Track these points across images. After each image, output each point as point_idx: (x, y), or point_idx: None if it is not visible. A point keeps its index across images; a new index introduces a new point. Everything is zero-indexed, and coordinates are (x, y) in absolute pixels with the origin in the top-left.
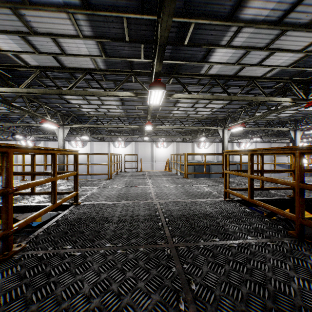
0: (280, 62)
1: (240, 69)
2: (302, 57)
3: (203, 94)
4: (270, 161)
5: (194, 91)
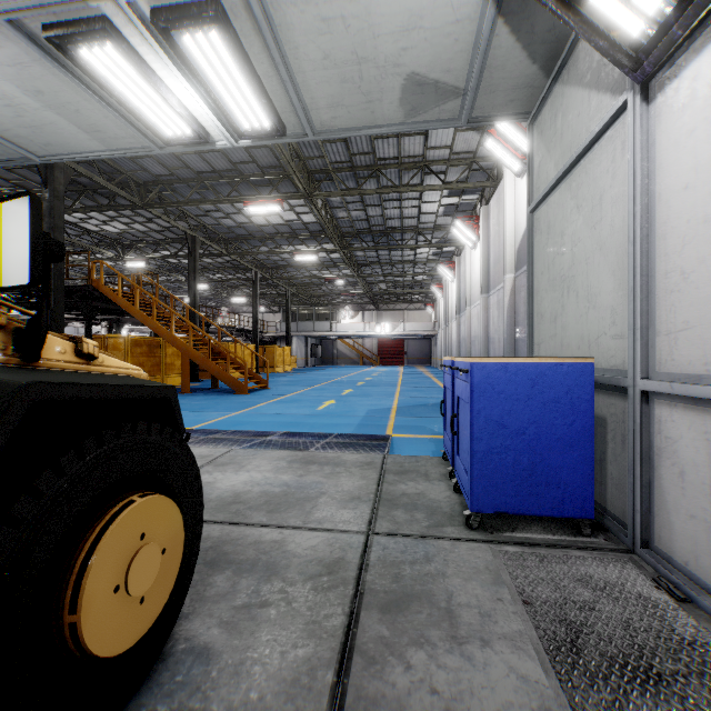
0: (109, 229)
1: (81, 223)
2: (122, 232)
3: None
4: (76, 333)
5: None
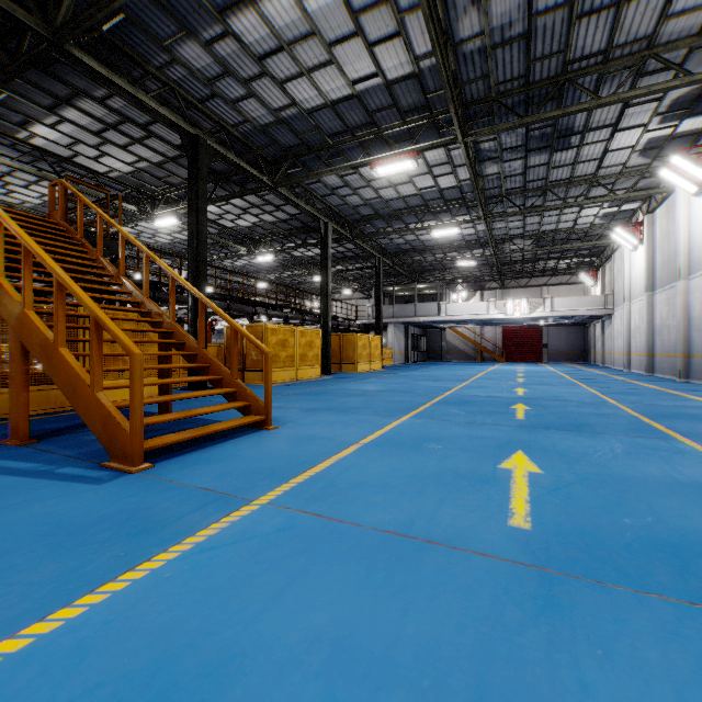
0: (117, 166)
1: (74, 156)
2: (136, 171)
3: (24, 165)
4: None
5: (6, 155)
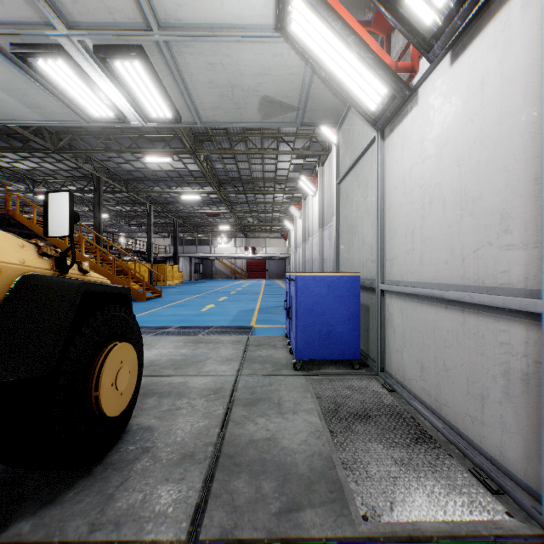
0: (21, 166)
1: None
2: (33, 169)
3: None
4: None
5: None
